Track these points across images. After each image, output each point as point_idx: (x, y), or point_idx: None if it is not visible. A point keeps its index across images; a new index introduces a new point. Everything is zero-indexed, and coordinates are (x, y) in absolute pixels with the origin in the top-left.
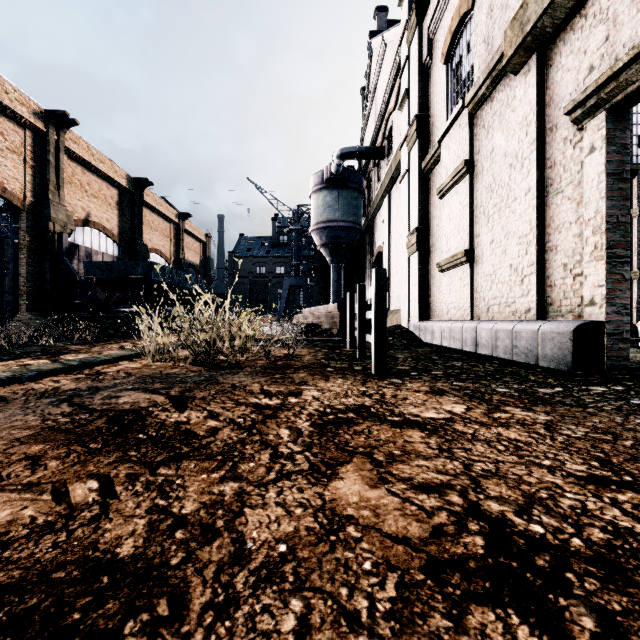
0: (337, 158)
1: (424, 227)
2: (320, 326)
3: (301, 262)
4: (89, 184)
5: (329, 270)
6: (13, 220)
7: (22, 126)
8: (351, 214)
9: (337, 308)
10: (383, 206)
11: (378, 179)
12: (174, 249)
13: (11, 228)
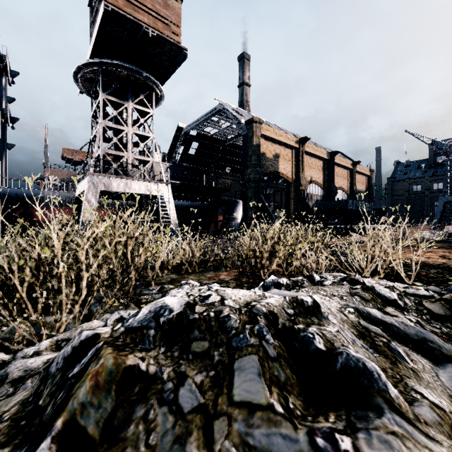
0: None
1: None
2: None
3: None
4: (311, 163)
5: None
6: (287, 187)
7: (291, 149)
8: None
9: None
10: None
11: None
12: (349, 185)
13: (286, 190)
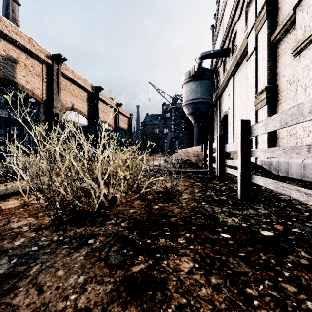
0: (199, 59)
1: (273, 85)
2: (189, 160)
3: (177, 125)
4: (73, 90)
5: (193, 128)
6: (39, 108)
7: (41, 63)
8: (206, 94)
9: (201, 149)
10: (228, 85)
11: (224, 71)
12: (114, 121)
13: (38, 112)
